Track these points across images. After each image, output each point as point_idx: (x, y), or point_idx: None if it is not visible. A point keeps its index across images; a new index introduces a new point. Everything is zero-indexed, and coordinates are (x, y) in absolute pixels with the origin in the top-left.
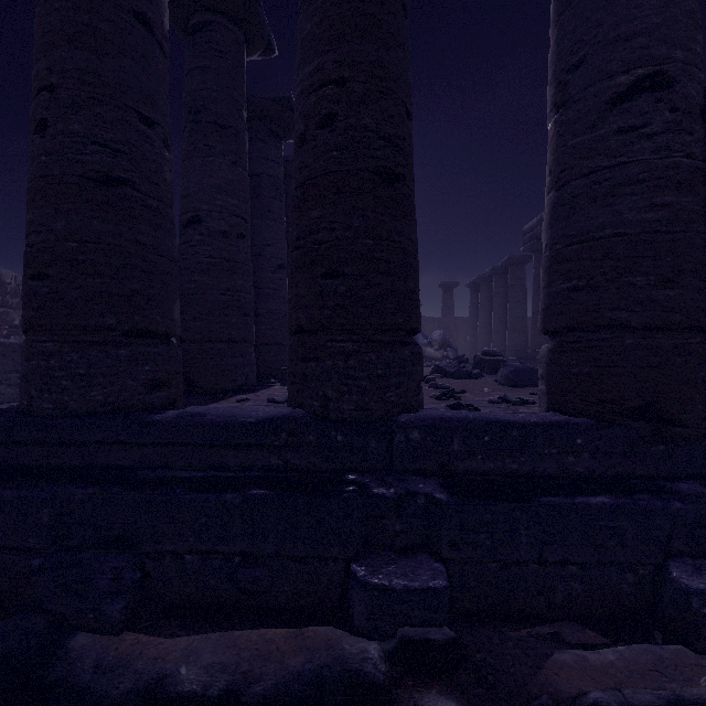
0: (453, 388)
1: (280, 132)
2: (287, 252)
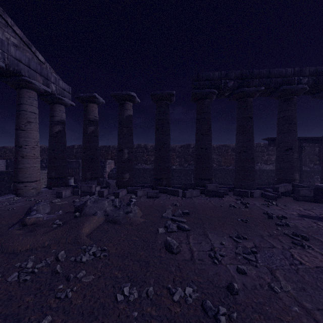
0: (38, 200)
1: (122, 102)
2: (155, 135)
